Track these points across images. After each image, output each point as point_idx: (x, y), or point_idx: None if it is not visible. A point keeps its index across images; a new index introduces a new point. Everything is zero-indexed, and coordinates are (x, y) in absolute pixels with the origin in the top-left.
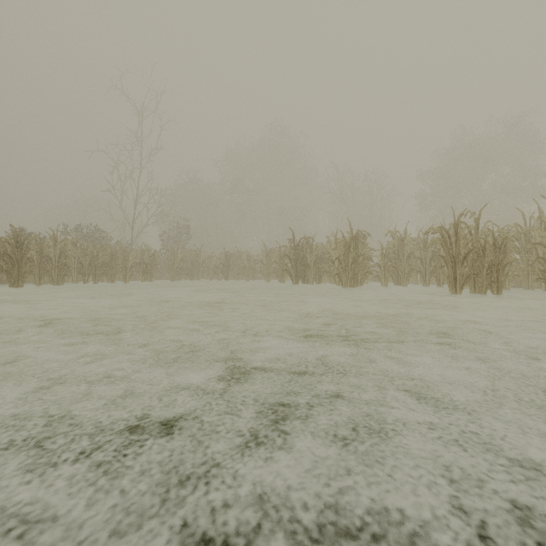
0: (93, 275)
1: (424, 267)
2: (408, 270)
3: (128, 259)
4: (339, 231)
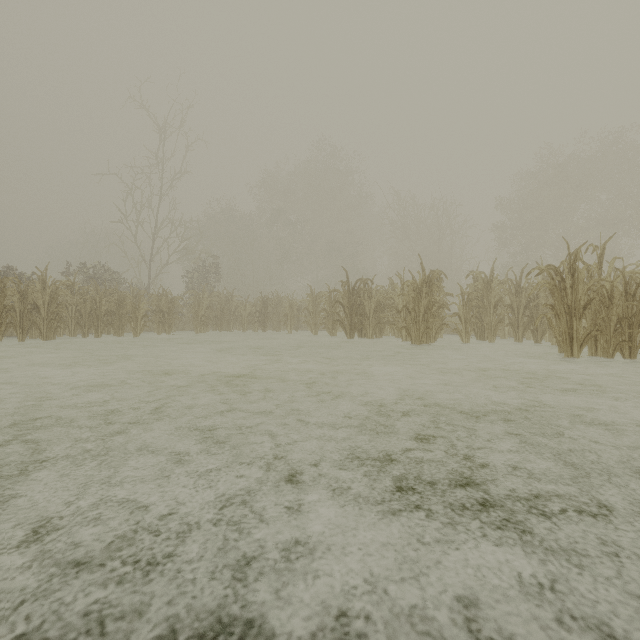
0: (94, 326)
1: (516, 317)
2: (495, 321)
3: (139, 307)
4: (401, 271)
